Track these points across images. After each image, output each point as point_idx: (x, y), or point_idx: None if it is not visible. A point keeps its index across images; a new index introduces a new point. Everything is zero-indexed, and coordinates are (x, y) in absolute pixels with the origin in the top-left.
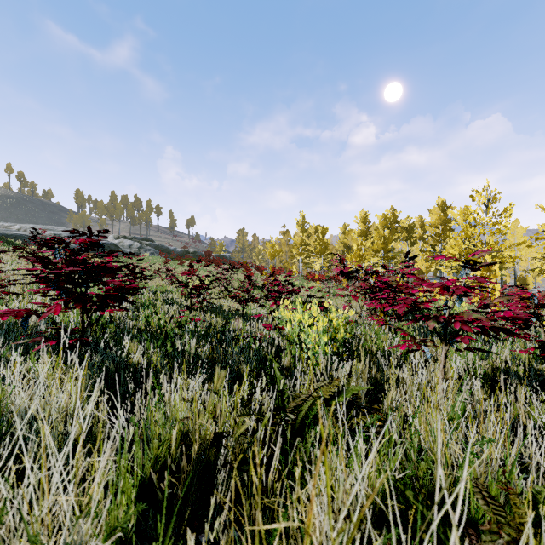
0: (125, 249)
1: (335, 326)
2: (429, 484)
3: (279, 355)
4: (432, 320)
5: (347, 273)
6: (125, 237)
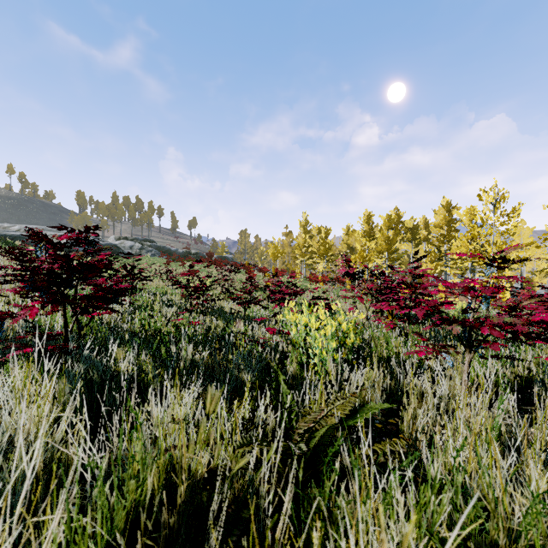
0: (126, 250)
1: (345, 331)
2: (483, 542)
3: (284, 361)
4: (456, 325)
5: (352, 274)
6: (126, 238)
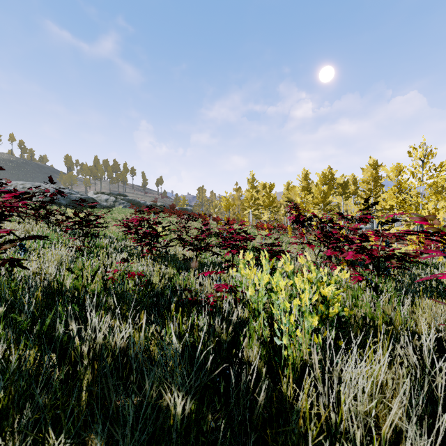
0: (102, 202)
1: (330, 298)
2: None
3: (238, 333)
4: None
5: (301, 221)
6: (103, 192)
